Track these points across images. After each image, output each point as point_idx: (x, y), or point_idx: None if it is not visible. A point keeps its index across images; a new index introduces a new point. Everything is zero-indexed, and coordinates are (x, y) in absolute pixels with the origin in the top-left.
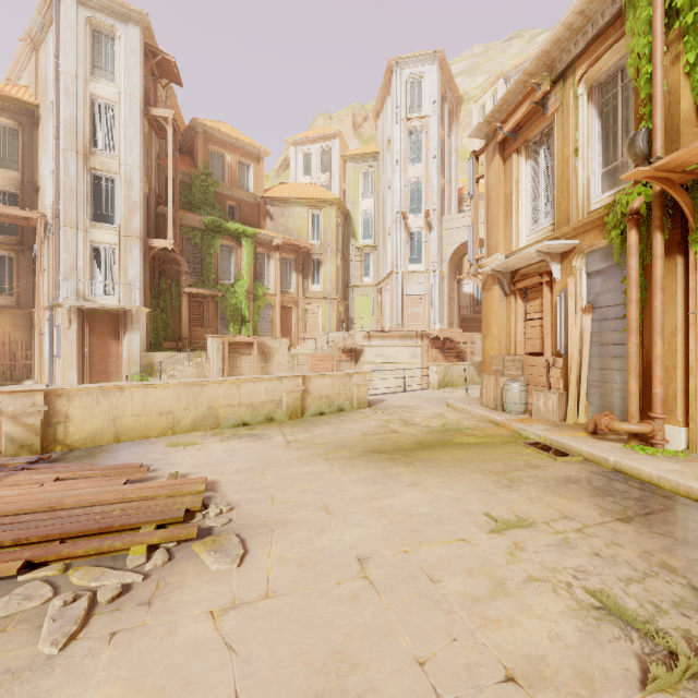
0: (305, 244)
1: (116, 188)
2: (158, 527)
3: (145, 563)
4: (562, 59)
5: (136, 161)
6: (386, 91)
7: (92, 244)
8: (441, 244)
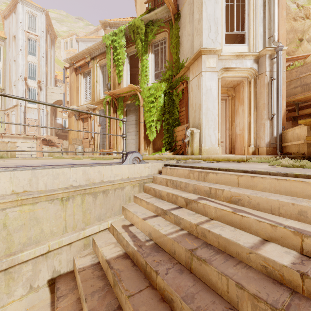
0: None
1: None
2: None
3: None
4: (93, 54)
5: None
6: (12, 9)
7: None
8: (46, 98)
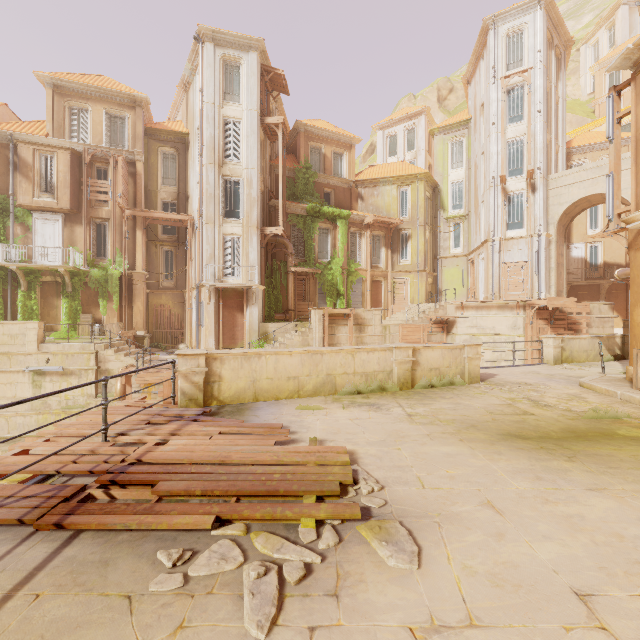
0: (395, 220)
1: (240, 188)
2: (316, 497)
3: (316, 539)
4: None
5: (255, 164)
6: (479, 54)
7: (224, 236)
8: (546, 205)
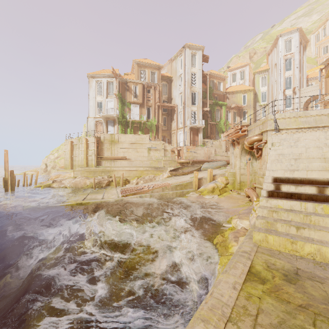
0: (242, 106)
1: (196, 95)
2: None
3: None
4: None
5: (201, 87)
6: (274, 46)
7: (191, 111)
8: (299, 99)
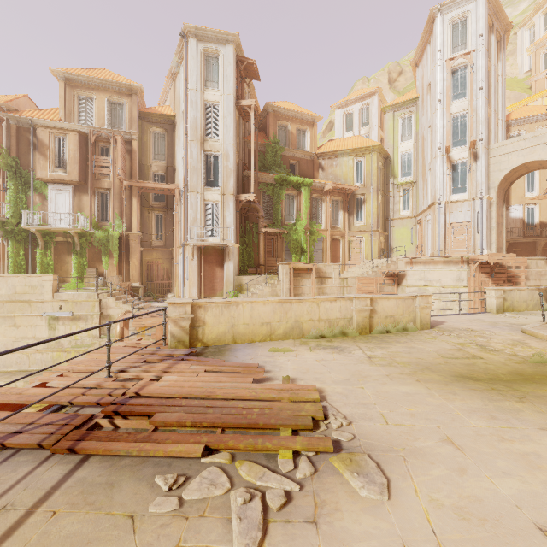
0: (351, 187)
1: (219, 161)
2: (291, 430)
3: (294, 469)
4: None
5: (231, 141)
6: (426, 40)
7: (205, 202)
8: (487, 172)
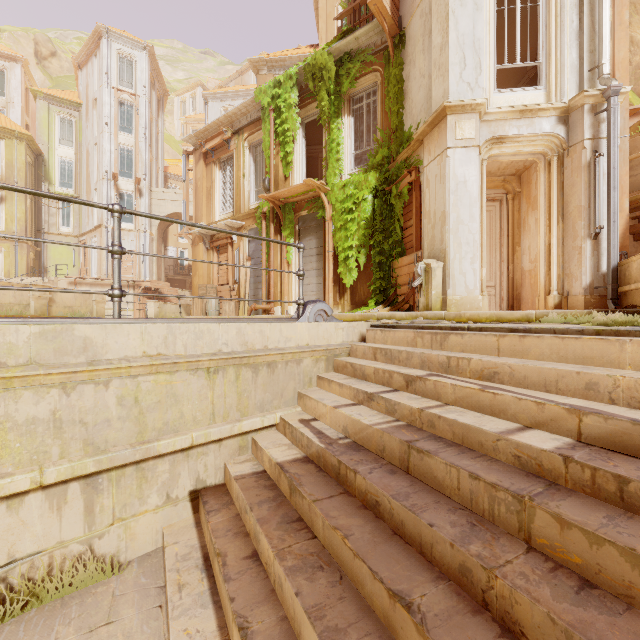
0: None
1: None
2: None
3: None
4: (237, 123)
5: None
6: (93, 50)
7: None
8: (150, 210)
